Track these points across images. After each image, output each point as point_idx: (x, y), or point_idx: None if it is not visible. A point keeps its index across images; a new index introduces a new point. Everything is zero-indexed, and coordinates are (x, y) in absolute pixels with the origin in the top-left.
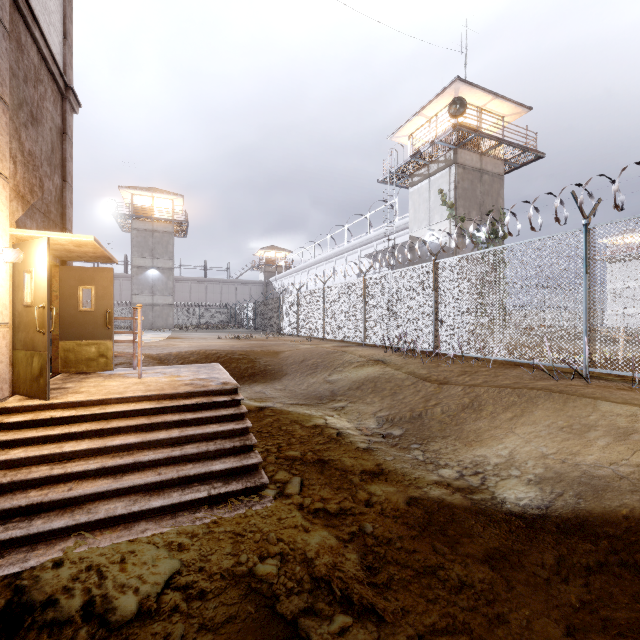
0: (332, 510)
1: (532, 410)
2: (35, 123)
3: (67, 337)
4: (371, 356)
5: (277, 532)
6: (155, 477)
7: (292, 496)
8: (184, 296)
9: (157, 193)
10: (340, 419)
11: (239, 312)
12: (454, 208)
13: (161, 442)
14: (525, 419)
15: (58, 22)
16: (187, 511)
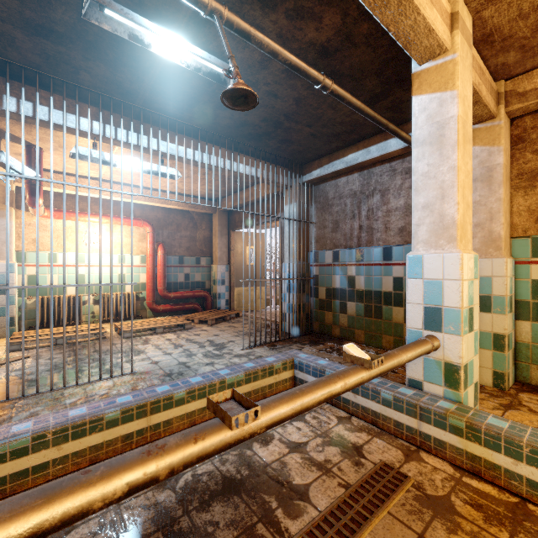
0: None
1: None
2: None
3: (239, 285)
4: None
5: None
6: None
7: None
8: None
9: None
10: None
11: None
12: None
13: None
14: None
15: None
16: None
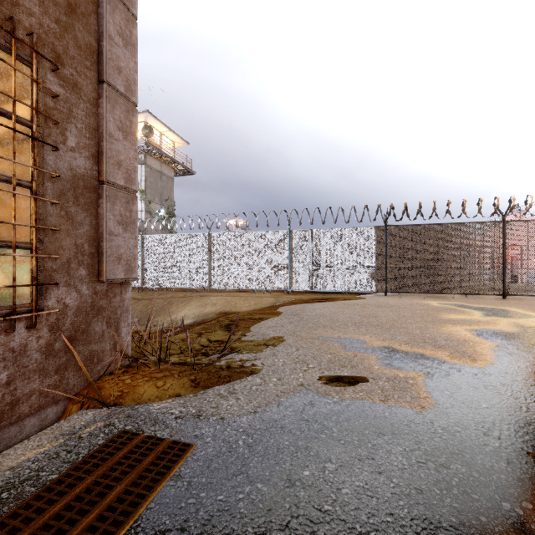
0: None
1: (191, 302)
2: None
3: None
4: None
5: None
6: None
7: None
8: None
9: None
10: None
11: None
12: (145, 194)
13: None
14: (189, 306)
15: None
16: None
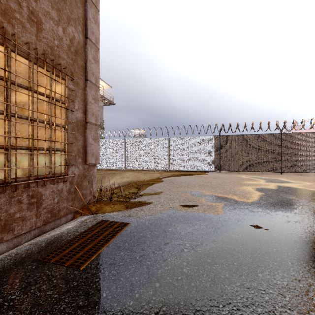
0: None
1: (115, 176)
2: None
3: None
4: None
5: None
6: None
7: None
8: None
9: None
10: None
11: None
12: None
13: None
14: (114, 178)
15: None
16: None
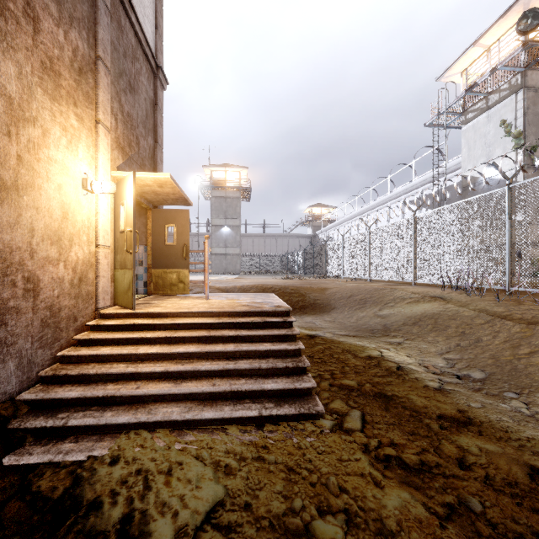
0: (410, 463)
1: None
2: (132, 92)
3: (157, 266)
4: (425, 293)
5: (338, 478)
6: (209, 387)
7: (353, 433)
8: (248, 248)
9: (228, 167)
10: (397, 353)
11: (290, 260)
12: (522, 137)
13: (218, 354)
14: None
15: (151, 16)
16: (237, 428)
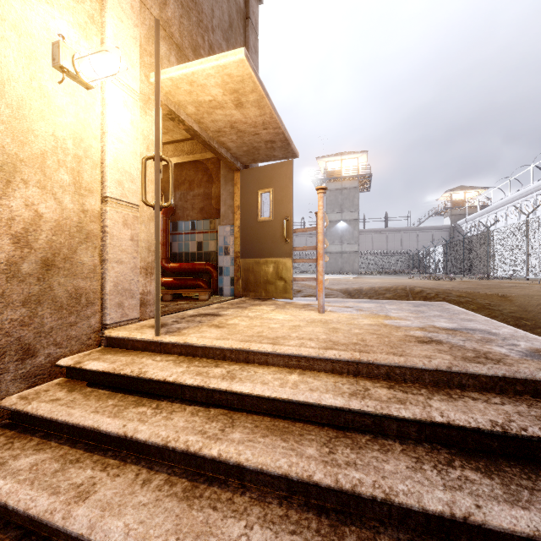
0: None
1: None
2: None
3: (247, 254)
4: None
5: None
6: None
7: None
8: (367, 246)
9: (345, 155)
10: None
11: (423, 257)
12: None
13: None
14: None
15: None
16: None
